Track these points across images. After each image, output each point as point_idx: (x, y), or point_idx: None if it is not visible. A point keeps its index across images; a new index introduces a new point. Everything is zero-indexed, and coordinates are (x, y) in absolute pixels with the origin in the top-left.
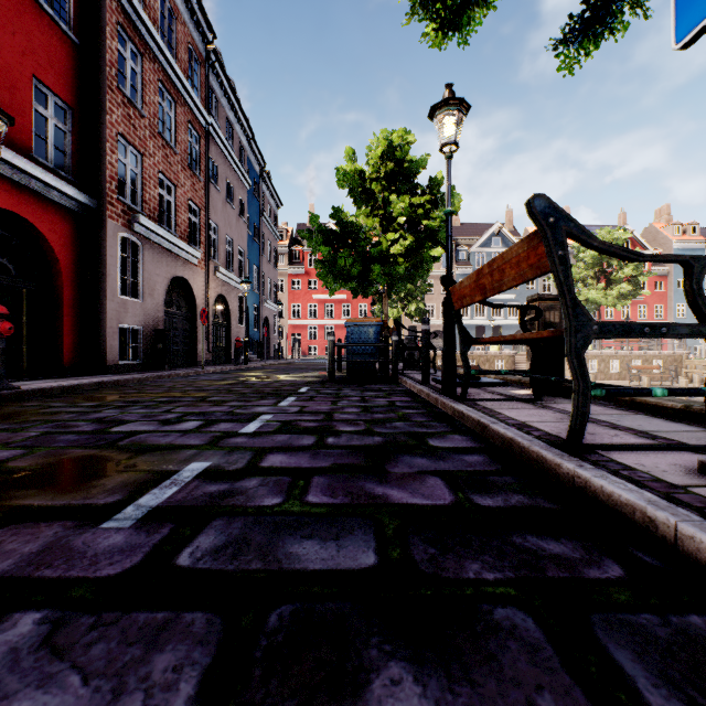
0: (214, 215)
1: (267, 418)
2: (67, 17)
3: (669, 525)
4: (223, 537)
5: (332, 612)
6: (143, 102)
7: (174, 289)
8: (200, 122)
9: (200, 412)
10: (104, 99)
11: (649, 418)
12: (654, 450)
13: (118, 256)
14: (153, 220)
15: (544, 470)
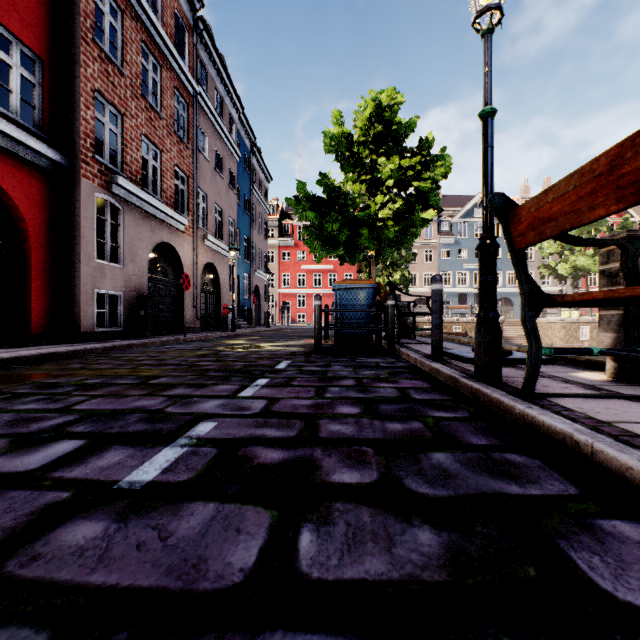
0: (203, 184)
1: (202, 432)
2: None
3: None
4: None
5: None
6: (124, 60)
7: (160, 256)
8: (187, 90)
9: (111, 410)
10: (77, 51)
11: None
12: None
13: (94, 218)
14: (136, 183)
15: None
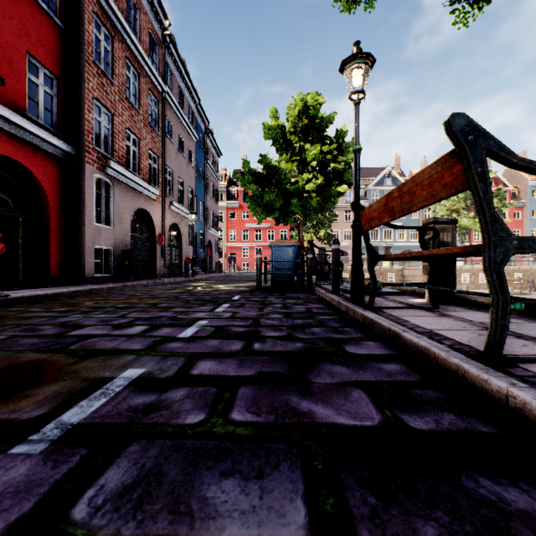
0: (169, 162)
1: (203, 323)
2: (54, 7)
3: None
4: (134, 471)
5: None
6: (114, 73)
7: (138, 219)
8: (158, 90)
9: (148, 317)
10: (82, 71)
11: None
12: None
13: (94, 193)
14: (122, 165)
15: (466, 383)
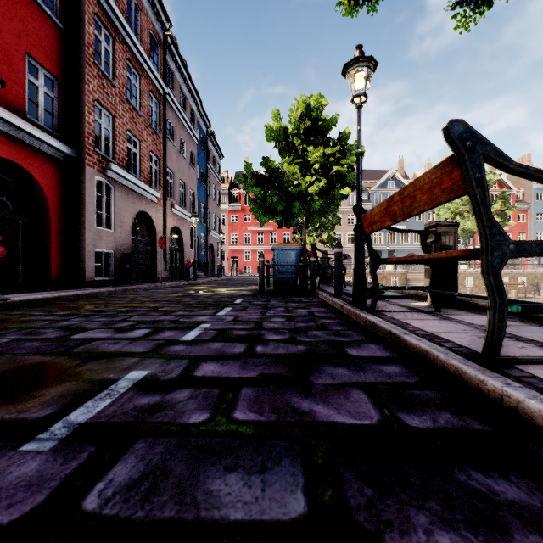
0: (170, 164)
1: (206, 327)
2: (54, 7)
3: None
4: (141, 467)
5: None
6: (114, 74)
7: (139, 221)
8: (159, 92)
9: (150, 320)
10: (83, 72)
11: None
12: None
13: (94, 195)
14: (122, 167)
15: (464, 384)
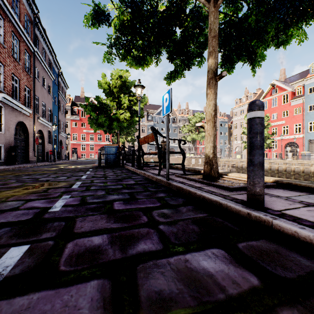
0: (37, 93)
1: (86, 176)
2: None
3: (162, 180)
4: (96, 187)
5: (117, 189)
6: (5, 41)
7: (18, 127)
8: (30, 50)
9: (61, 175)
10: None
11: (180, 171)
12: (173, 175)
13: None
14: (9, 95)
15: (152, 179)
